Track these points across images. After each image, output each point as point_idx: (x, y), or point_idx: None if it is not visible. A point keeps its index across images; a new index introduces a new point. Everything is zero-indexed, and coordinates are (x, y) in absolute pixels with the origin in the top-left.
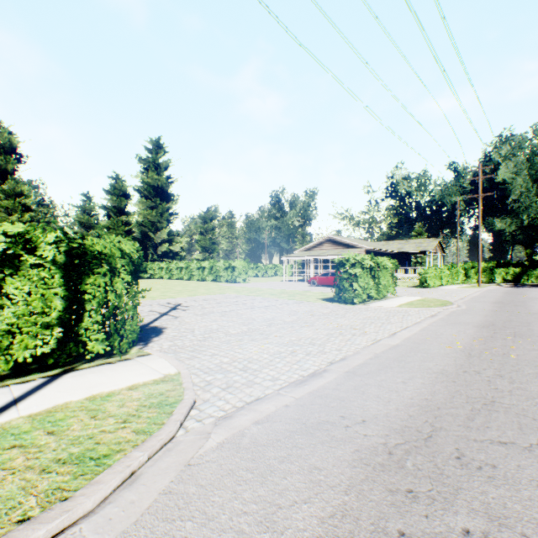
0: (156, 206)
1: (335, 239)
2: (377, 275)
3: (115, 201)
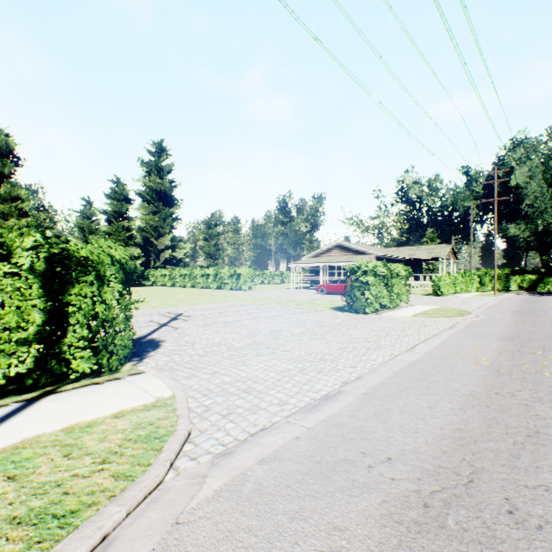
0: (159, 211)
1: (344, 245)
2: (390, 283)
3: (116, 205)
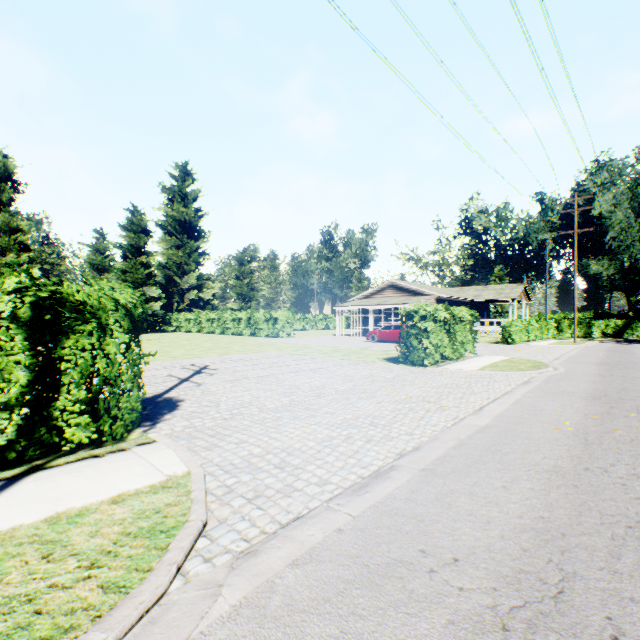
0: (183, 245)
1: (399, 284)
2: (453, 329)
3: (133, 238)
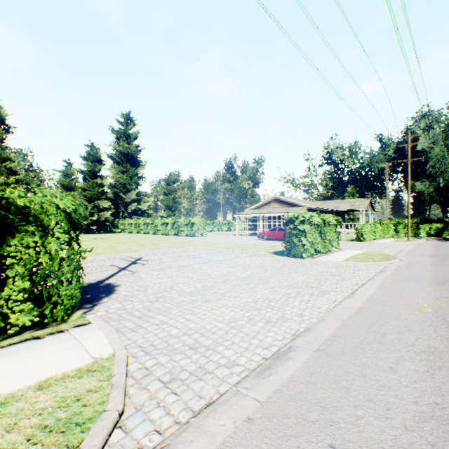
0: (127, 170)
1: (281, 198)
2: (323, 230)
3: (90, 166)
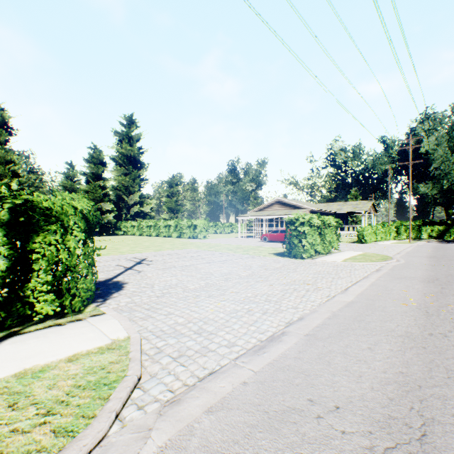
0: (129, 173)
1: (283, 201)
2: (323, 232)
3: (93, 168)
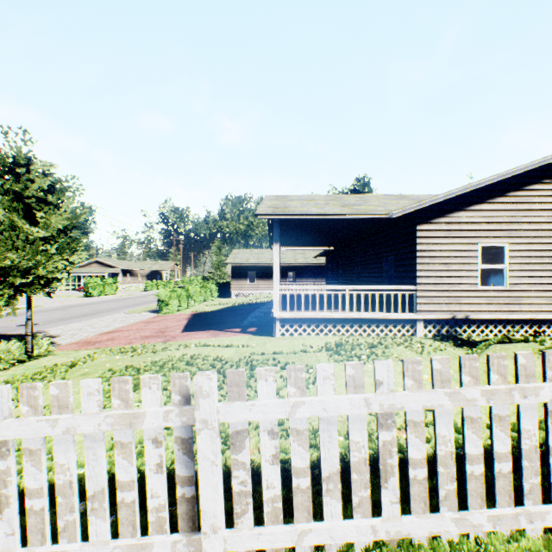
0: None
1: (102, 261)
2: (107, 286)
3: None
